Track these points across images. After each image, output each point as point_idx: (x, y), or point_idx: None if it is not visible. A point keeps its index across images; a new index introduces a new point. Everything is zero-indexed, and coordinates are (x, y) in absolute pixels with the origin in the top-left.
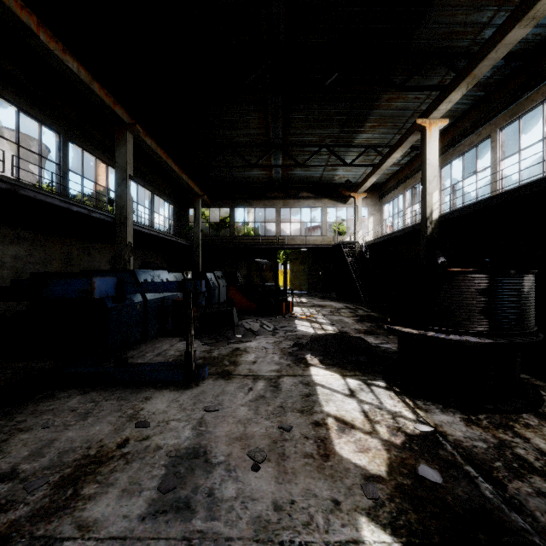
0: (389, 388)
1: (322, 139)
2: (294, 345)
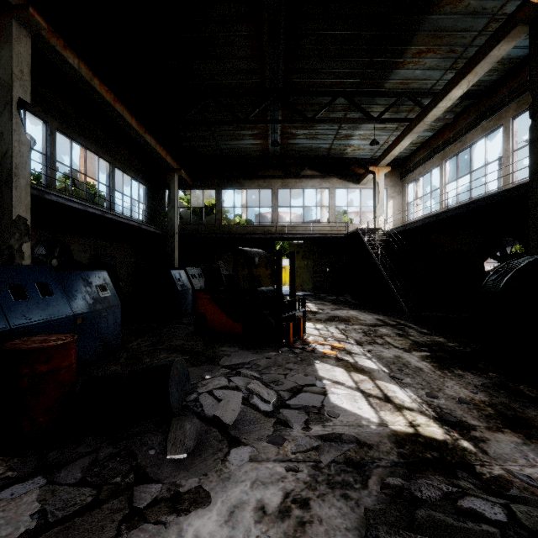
0: None
1: (339, 81)
2: None
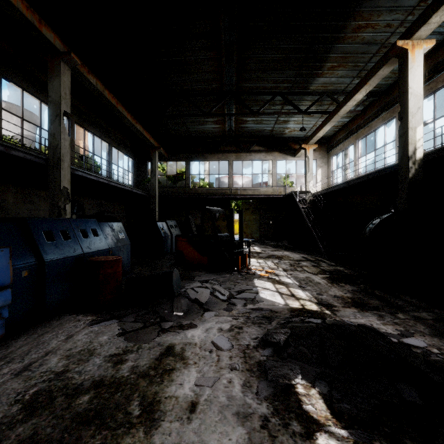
0: None
1: (276, 85)
2: (264, 342)
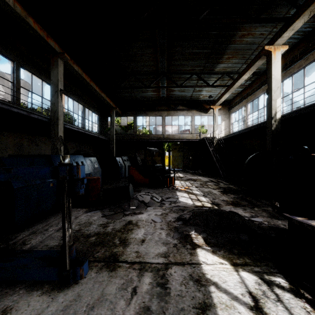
0: (296, 292)
1: (193, 68)
2: (179, 219)
